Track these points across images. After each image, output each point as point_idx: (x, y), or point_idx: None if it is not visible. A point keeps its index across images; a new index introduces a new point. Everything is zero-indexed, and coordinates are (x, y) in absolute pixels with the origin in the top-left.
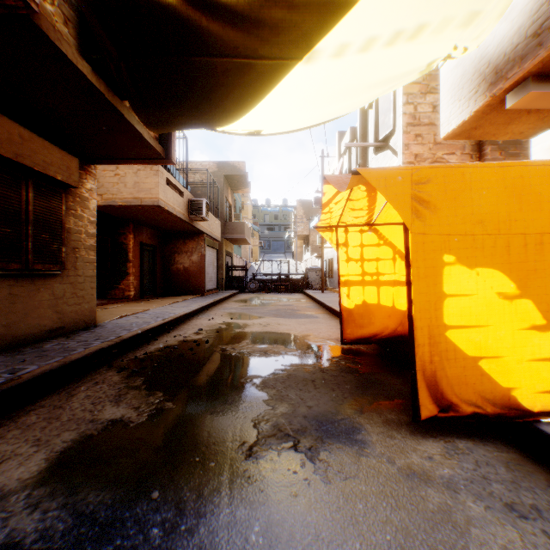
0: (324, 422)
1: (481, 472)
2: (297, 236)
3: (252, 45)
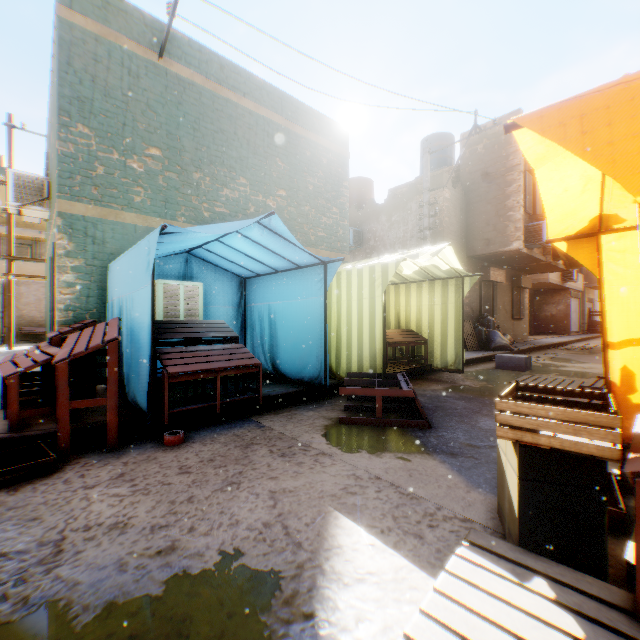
0: None
1: None
2: None
3: None
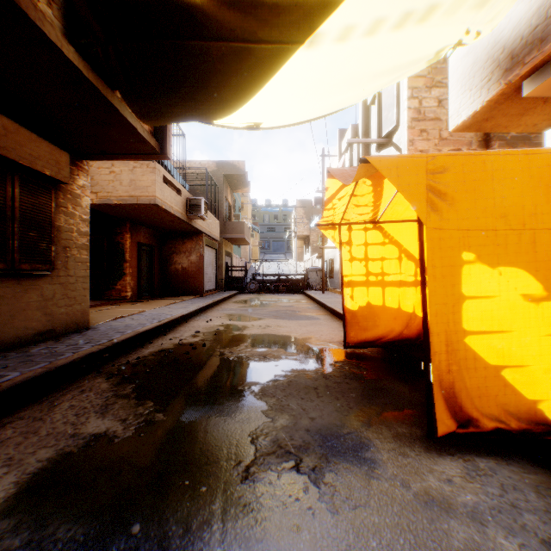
0: (328, 436)
1: (509, 498)
2: (297, 236)
3: (250, 28)
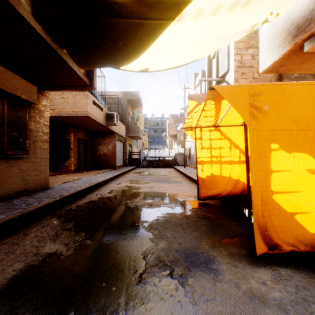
0: (190, 254)
1: (301, 294)
2: (170, 135)
3: (142, 10)
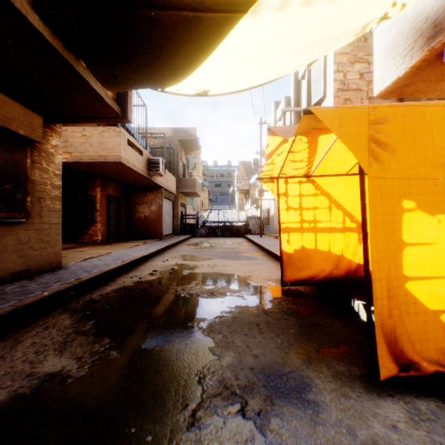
0: (272, 375)
1: None
2: (239, 191)
3: None
